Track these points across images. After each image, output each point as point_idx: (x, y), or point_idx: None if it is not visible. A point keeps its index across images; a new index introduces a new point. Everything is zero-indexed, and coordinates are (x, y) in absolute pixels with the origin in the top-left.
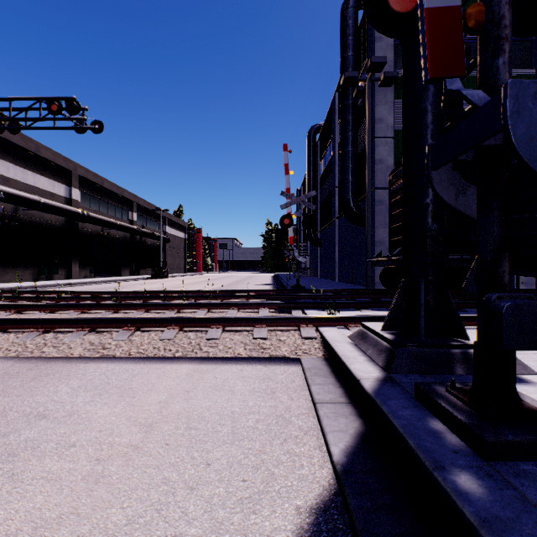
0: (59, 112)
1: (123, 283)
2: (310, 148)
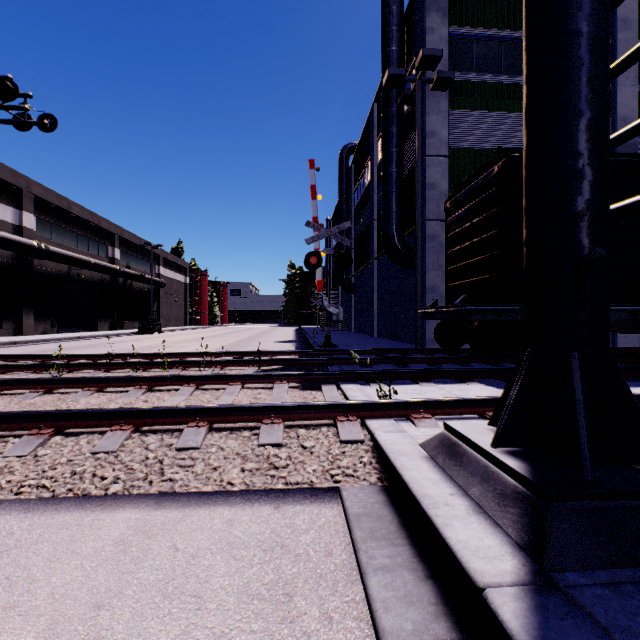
0: None
1: (97, 340)
2: (342, 172)
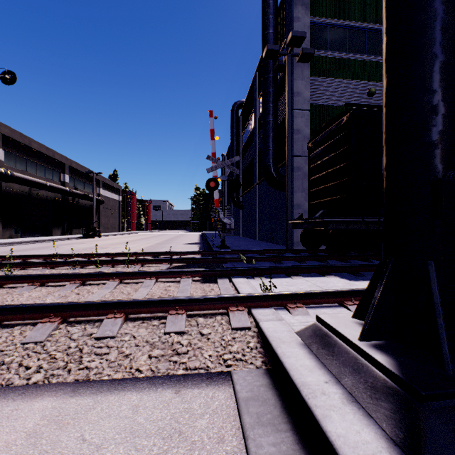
0: None
1: (50, 243)
2: (233, 121)
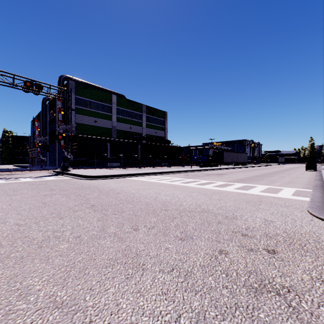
0: None
1: None
2: (43, 107)
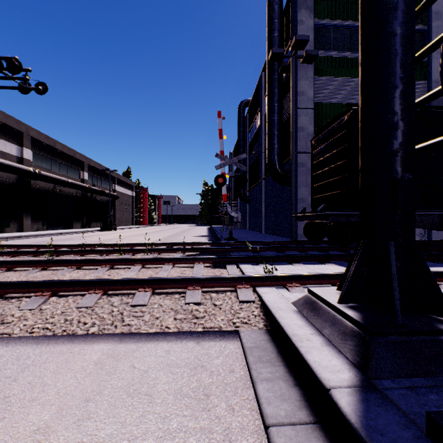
0: (0, 70)
1: (73, 235)
2: (240, 119)
